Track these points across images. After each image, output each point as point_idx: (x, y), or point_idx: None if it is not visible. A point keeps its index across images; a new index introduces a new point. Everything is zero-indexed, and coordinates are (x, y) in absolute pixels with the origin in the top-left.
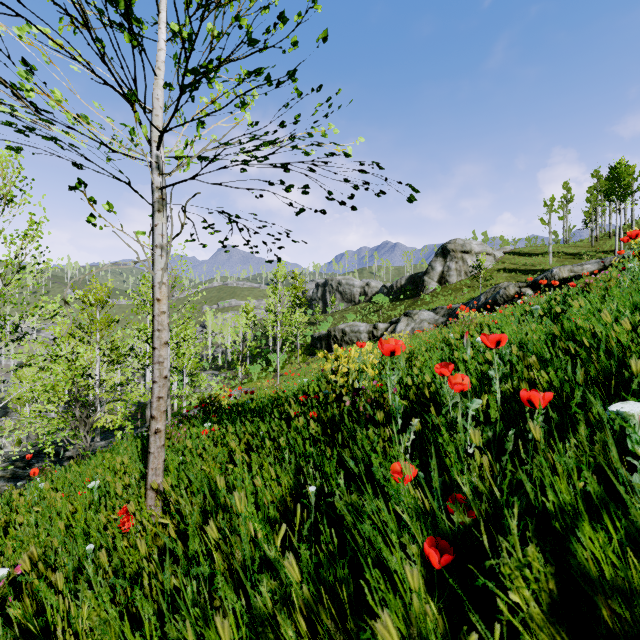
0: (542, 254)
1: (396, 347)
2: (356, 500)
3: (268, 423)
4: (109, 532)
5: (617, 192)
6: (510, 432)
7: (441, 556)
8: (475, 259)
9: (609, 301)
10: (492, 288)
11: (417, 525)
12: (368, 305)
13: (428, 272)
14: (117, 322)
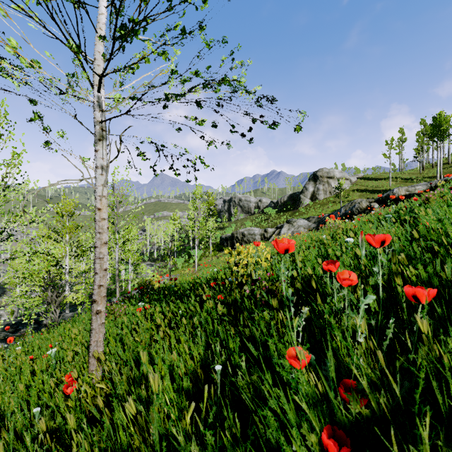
0: (384, 179)
1: (289, 247)
2: (256, 378)
3: (187, 302)
4: (57, 394)
5: (438, 134)
6: (391, 321)
7: (339, 447)
8: (337, 182)
9: (451, 210)
10: (349, 203)
11: (315, 415)
12: (260, 215)
13: (303, 192)
14: (81, 227)
